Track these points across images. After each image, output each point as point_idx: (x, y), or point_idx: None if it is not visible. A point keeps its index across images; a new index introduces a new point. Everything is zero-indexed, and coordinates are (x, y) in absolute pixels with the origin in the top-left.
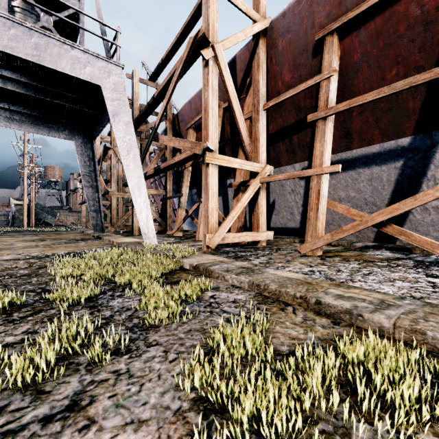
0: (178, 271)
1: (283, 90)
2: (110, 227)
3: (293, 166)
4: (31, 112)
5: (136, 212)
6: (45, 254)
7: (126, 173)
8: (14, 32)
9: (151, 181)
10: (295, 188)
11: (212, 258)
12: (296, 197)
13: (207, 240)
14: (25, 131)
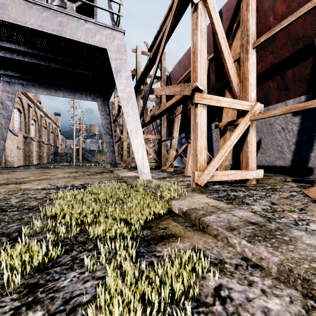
0: (166, 215)
1: (275, 25)
2: (122, 163)
3: (285, 103)
4: (69, 84)
5: (134, 152)
6: (66, 185)
7: (126, 119)
8: (45, 15)
9: (151, 130)
10: (287, 125)
11: (203, 200)
12: (287, 135)
13: (196, 177)
14: (67, 97)
